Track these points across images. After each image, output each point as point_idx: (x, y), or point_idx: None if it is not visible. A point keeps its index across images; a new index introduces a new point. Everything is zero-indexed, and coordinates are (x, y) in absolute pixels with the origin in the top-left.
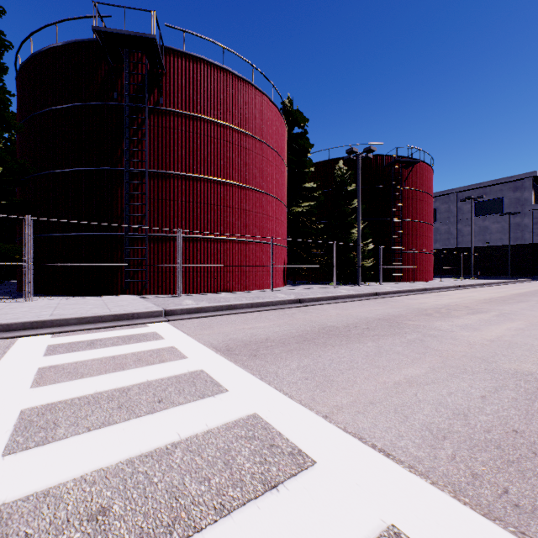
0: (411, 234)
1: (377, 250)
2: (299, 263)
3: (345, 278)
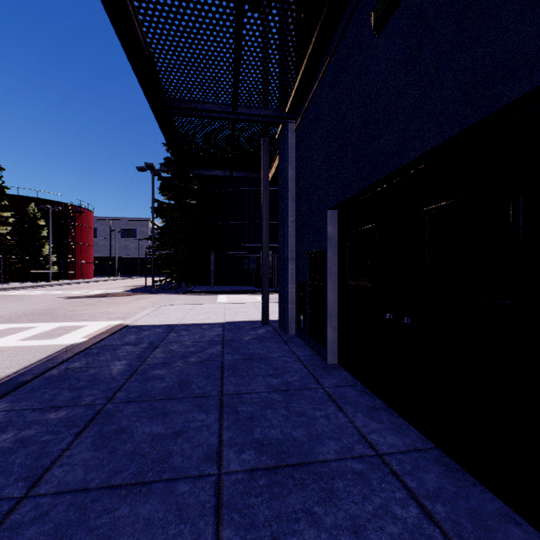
0: (81, 252)
1: (58, 260)
2: (3, 269)
3: (38, 278)
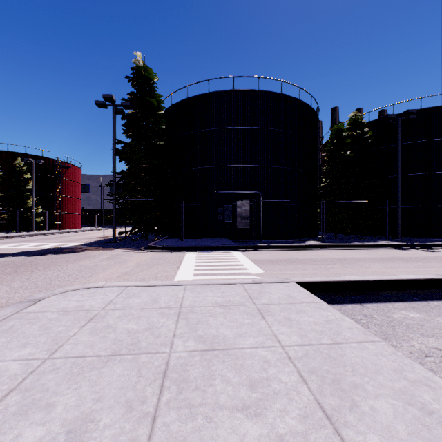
0: (67, 204)
1: (45, 211)
2: None
3: (23, 228)
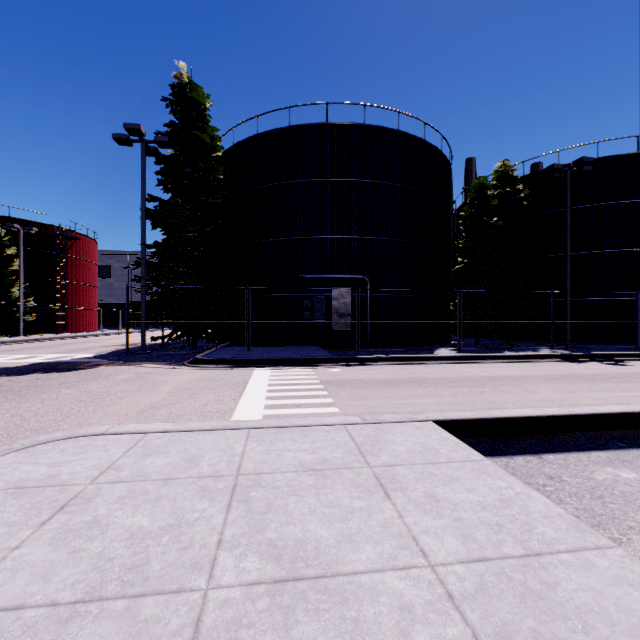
0: (75, 294)
1: (40, 306)
2: None
3: (4, 331)
